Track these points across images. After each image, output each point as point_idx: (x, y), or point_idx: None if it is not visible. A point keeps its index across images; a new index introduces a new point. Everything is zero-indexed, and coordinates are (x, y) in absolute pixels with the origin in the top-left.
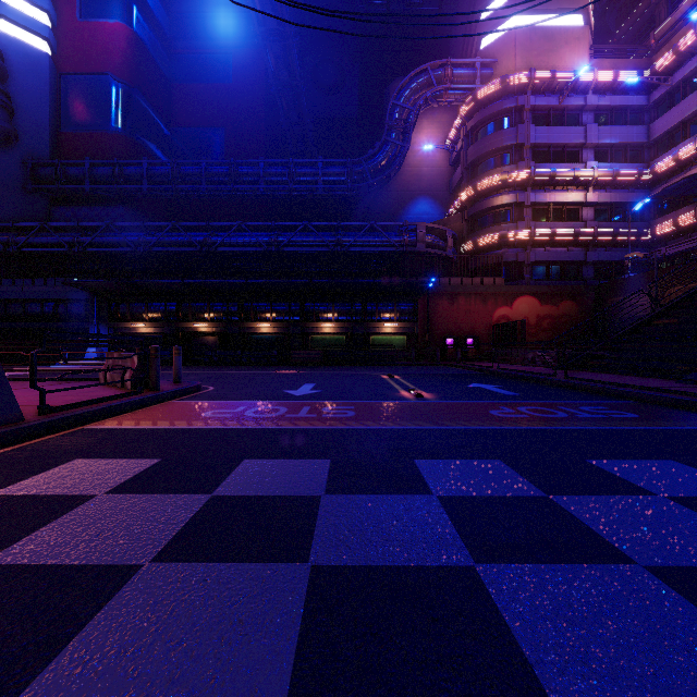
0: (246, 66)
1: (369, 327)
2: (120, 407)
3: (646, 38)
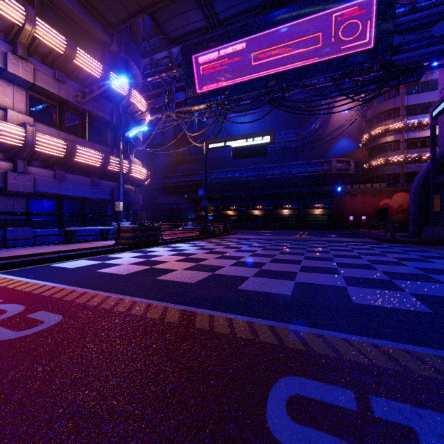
0: None
1: (307, 211)
2: (224, 235)
3: None
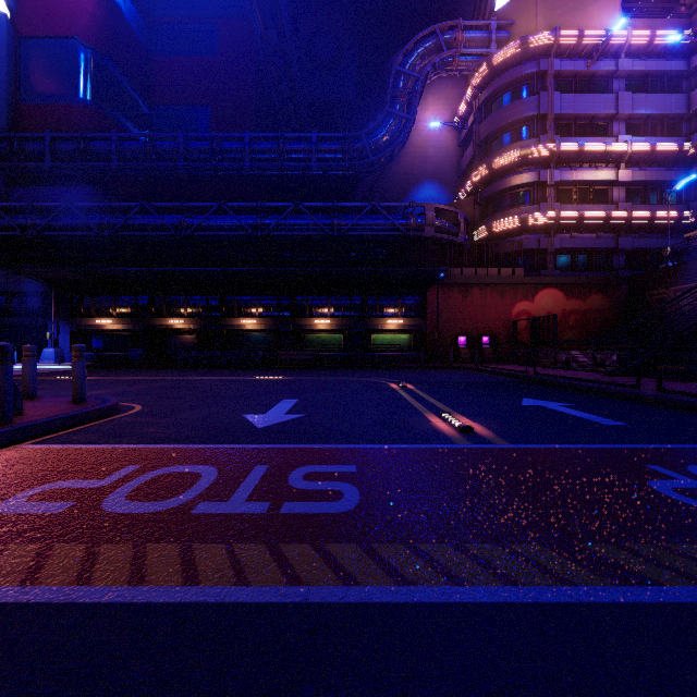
0: (234, 38)
1: (370, 324)
2: None
3: (673, 7)
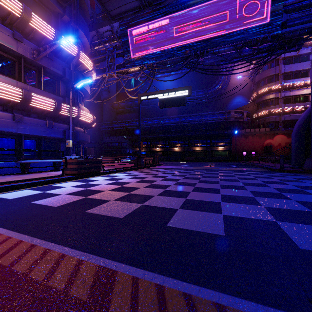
0: None
1: (213, 148)
2: (153, 165)
3: None
